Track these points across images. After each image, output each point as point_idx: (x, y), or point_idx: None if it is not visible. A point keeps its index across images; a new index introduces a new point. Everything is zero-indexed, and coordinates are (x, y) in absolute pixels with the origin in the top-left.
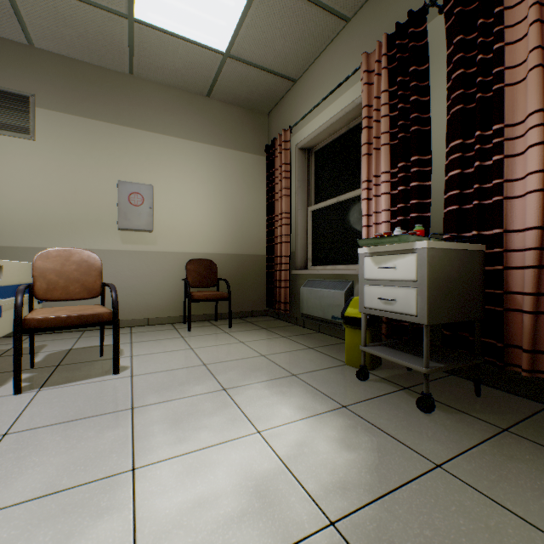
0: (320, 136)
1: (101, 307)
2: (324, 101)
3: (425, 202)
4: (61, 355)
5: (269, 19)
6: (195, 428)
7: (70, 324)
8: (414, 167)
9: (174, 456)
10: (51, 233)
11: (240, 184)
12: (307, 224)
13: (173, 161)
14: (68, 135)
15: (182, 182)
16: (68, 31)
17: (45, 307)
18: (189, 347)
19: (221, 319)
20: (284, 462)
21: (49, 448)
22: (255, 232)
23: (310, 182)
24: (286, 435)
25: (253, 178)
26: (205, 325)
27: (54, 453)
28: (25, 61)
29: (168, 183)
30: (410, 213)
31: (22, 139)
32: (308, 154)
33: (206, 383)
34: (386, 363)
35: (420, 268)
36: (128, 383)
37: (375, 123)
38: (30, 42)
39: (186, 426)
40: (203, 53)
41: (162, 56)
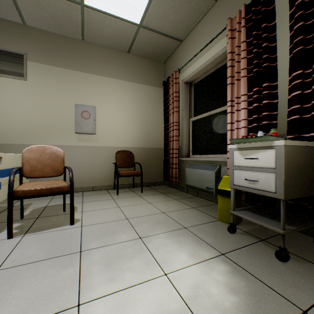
0: (198, 74)
1: (63, 182)
2: (200, 52)
3: (273, 114)
4: (40, 210)
5: (166, 1)
6: (122, 270)
7: (43, 193)
8: (265, 90)
9: (107, 293)
10: (36, 135)
11: (147, 105)
12: (189, 129)
13: (108, 91)
14: (46, 77)
15: (113, 104)
16: (45, 14)
17: (33, 179)
18: (117, 206)
19: (136, 186)
20: (186, 303)
21: (23, 283)
22: (156, 134)
23: (191, 103)
24: (185, 278)
25: (155, 102)
26: (126, 191)
27: (26, 288)
28: (21, 34)
29: (105, 105)
30: (262, 121)
31: (19, 80)
32: (189, 86)
33: (128, 233)
34: (245, 220)
35: (278, 159)
36: (79, 232)
37: (236, 63)
38: (24, 22)
39: (115, 267)
40: (126, 25)
41: (101, 28)
